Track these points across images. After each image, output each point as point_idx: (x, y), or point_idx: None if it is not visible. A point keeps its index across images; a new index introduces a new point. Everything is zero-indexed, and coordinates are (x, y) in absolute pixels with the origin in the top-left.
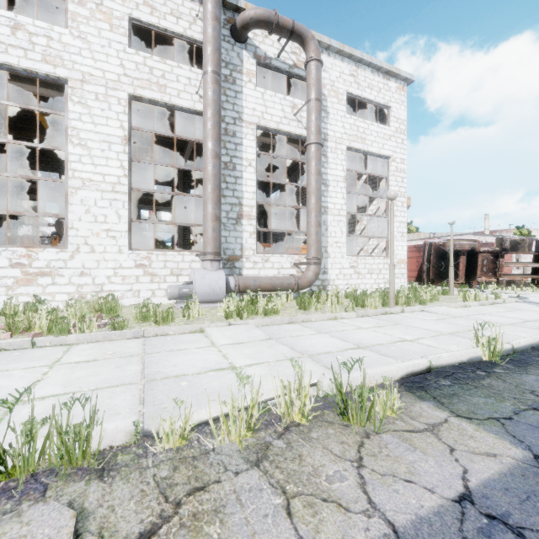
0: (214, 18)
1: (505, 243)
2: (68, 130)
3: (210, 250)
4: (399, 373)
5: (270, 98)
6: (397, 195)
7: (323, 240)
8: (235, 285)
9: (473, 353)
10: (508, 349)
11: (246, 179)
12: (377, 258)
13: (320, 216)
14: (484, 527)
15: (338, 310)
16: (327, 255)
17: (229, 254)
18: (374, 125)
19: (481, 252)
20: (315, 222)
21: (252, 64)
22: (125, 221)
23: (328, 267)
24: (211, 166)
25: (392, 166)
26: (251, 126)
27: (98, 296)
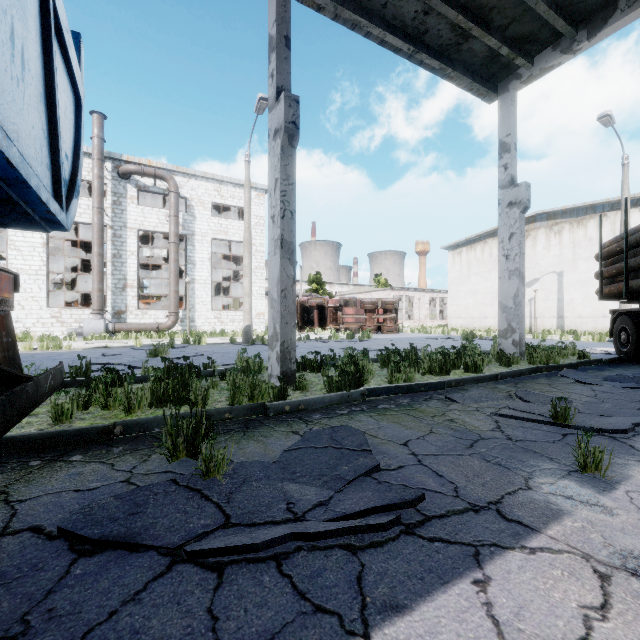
0: (98, 177)
1: (341, 301)
2: (8, 241)
3: (95, 308)
4: (92, 346)
5: (149, 211)
6: (189, 281)
7: (192, 300)
8: (112, 328)
9: (131, 344)
10: (150, 344)
11: (130, 263)
12: (239, 312)
13: (177, 287)
14: (49, 352)
15: (143, 338)
16: (195, 310)
17: (117, 310)
18: (236, 222)
19: (328, 307)
20: (173, 290)
21: (134, 192)
22: (44, 291)
23: (196, 318)
24: (96, 261)
25: (253, 249)
26: (134, 230)
27: (24, 333)
